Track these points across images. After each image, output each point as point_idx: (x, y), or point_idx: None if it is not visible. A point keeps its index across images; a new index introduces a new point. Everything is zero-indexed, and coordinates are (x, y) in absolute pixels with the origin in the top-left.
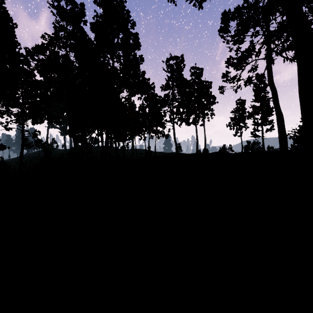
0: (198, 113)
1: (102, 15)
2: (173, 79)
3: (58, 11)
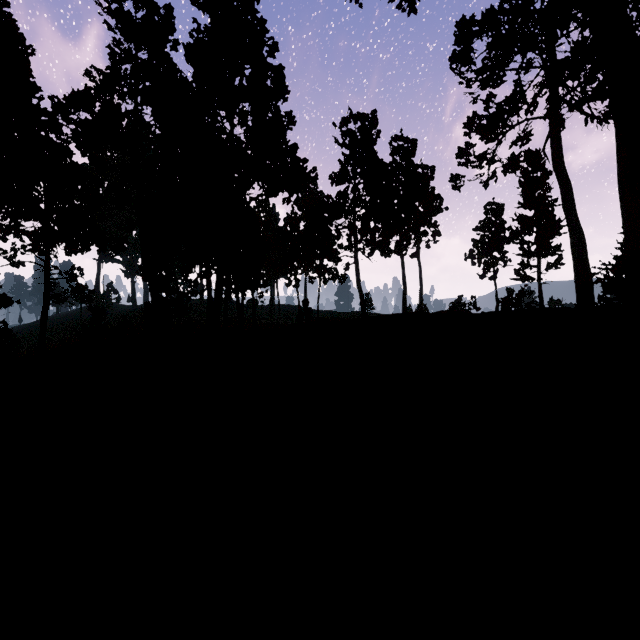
0: (407, 232)
1: (209, 30)
2: (355, 162)
3: (119, 21)
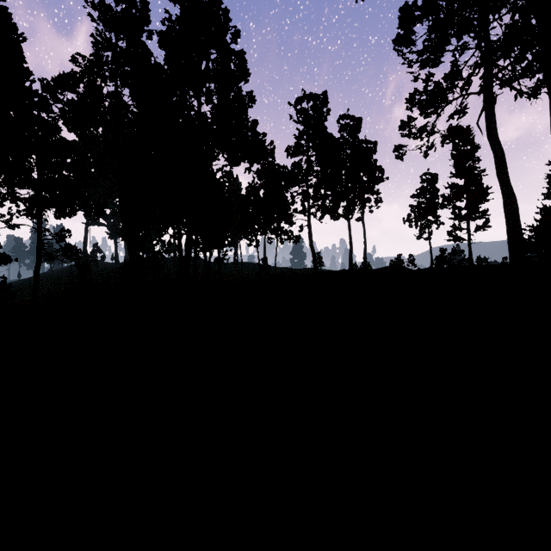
0: (353, 198)
1: (179, 19)
2: (308, 136)
3: (101, 13)
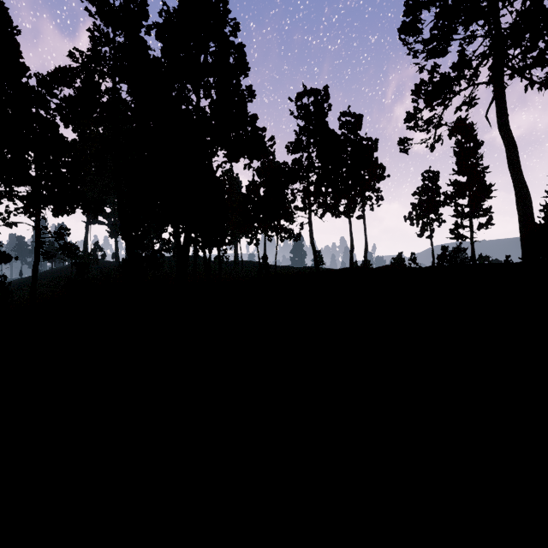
0: (354, 196)
1: (177, 11)
2: (309, 132)
3: (98, 7)
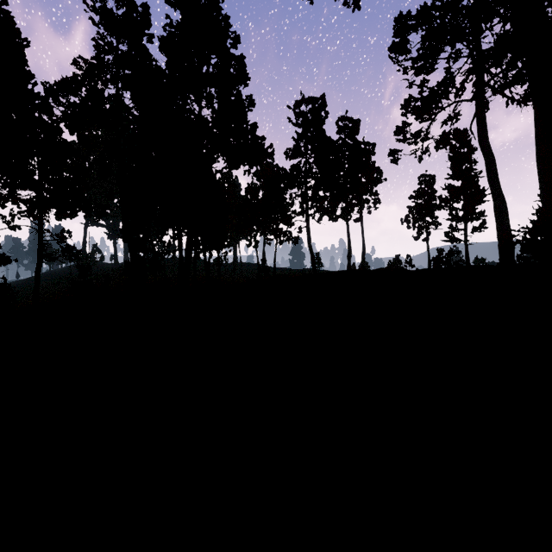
0: (352, 200)
1: (180, 25)
2: (307, 139)
3: (102, 17)
